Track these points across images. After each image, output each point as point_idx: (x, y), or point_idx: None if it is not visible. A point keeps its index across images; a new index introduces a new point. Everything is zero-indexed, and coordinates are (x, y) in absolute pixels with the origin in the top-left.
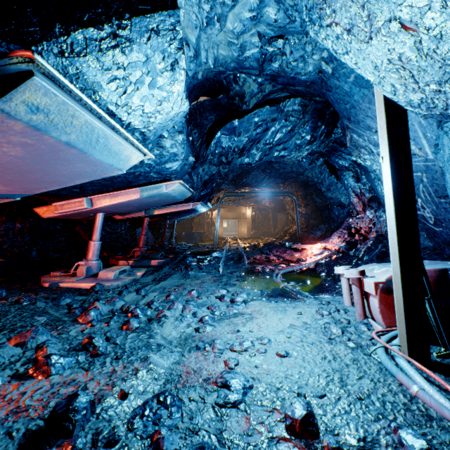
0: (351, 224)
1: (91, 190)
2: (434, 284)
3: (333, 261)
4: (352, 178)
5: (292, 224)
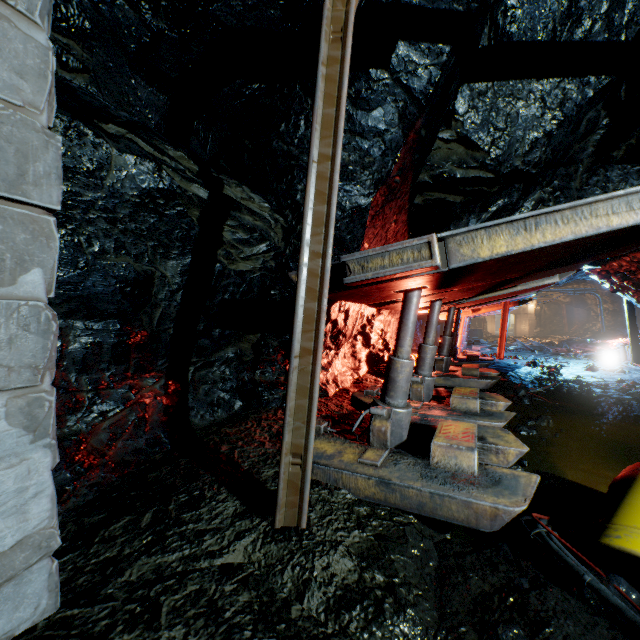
0: None
1: None
2: None
3: None
4: None
5: (596, 321)
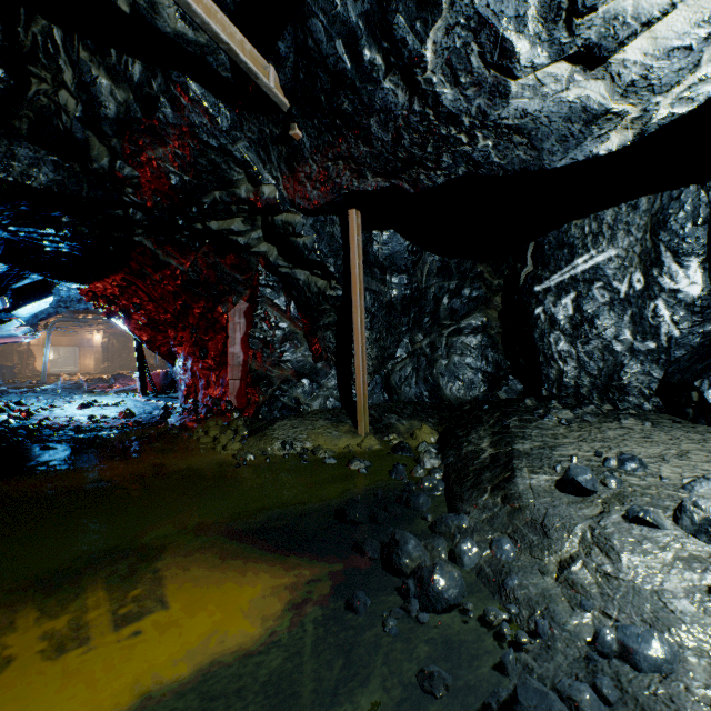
0: None
1: None
2: (164, 376)
3: None
4: None
5: None
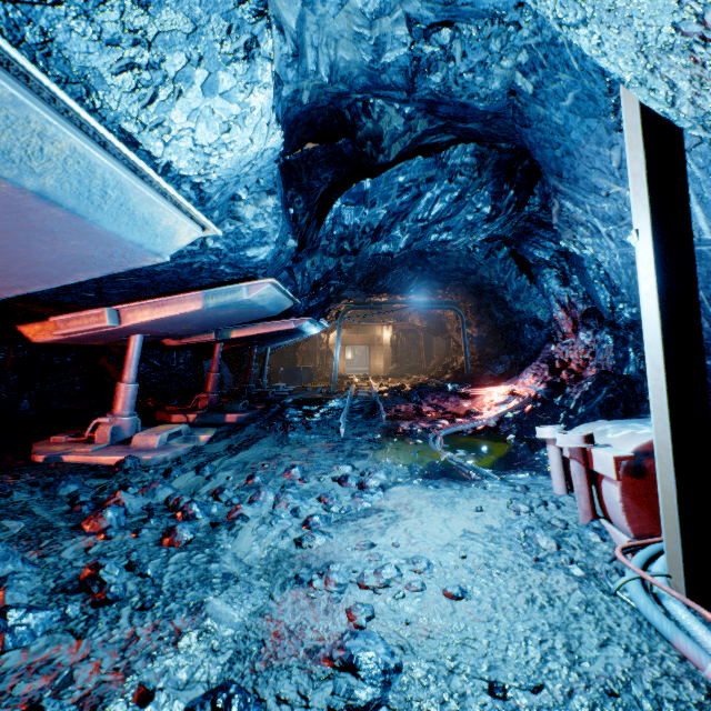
0: (553, 354)
1: (116, 296)
2: None
3: (527, 415)
4: (556, 280)
5: (457, 354)
